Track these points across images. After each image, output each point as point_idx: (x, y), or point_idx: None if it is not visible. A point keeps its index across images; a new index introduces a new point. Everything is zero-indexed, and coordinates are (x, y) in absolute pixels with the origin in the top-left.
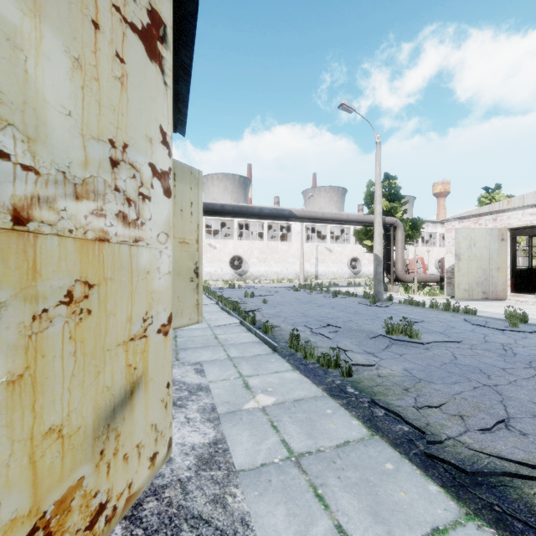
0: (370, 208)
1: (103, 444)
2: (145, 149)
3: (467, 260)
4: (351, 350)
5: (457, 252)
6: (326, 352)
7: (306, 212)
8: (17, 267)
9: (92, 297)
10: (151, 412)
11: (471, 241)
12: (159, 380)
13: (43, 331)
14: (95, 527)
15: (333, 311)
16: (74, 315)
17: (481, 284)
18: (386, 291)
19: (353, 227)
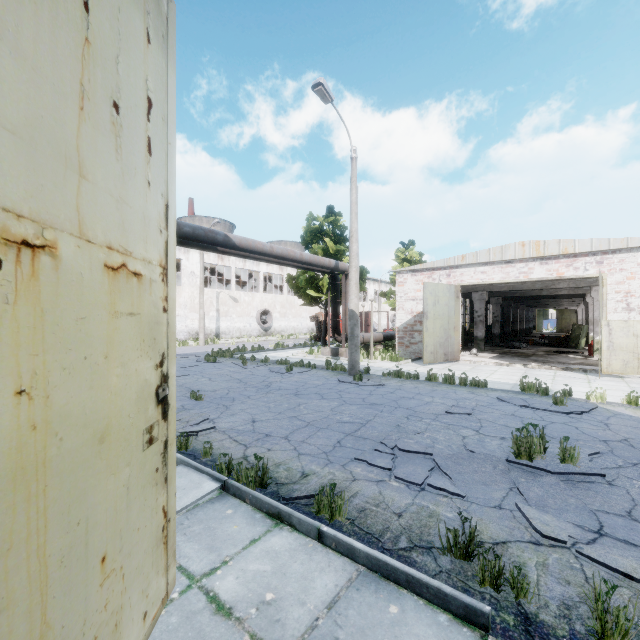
0: (308, 248)
1: None
2: None
3: (433, 319)
4: (567, 535)
5: (425, 309)
6: (551, 565)
7: (249, 240)
8: None
9: None
10: None
11: (435, 297)
12: None
13: None
14: None
15: (334, 403)
16: None
17: (443, 345)
18: (337, 355)
19: (263, 271)
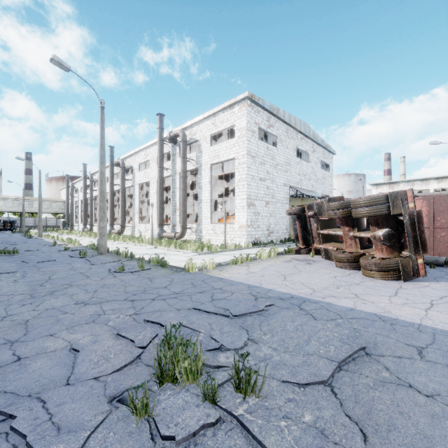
0: None
1: None
2: None
3: None
4: None
5: None
6: None
7: (425, 194)
8: None
9: None
10: None
11: None
12: None
13: None
14: None
15: None
16: None
17: None
18: None
19: None
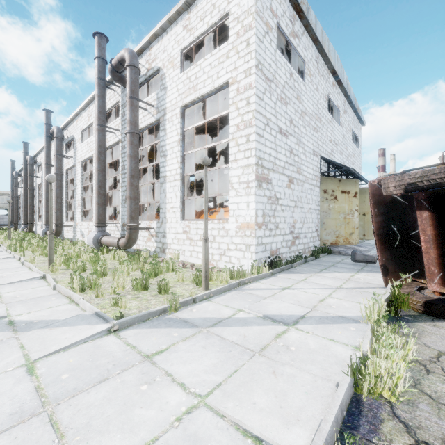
0: None
1: (350, 236)
2: (354, 208)
3: None
4: None
5: None
6: None
7: None
8: (344, 221)
9: (349, 223)
10: (355, 237)
11: None
12: (356, 234)
13: (346, 225)
14: (349, 242)
15: None
16: (347, 224)
17: None
18: None
19: None
